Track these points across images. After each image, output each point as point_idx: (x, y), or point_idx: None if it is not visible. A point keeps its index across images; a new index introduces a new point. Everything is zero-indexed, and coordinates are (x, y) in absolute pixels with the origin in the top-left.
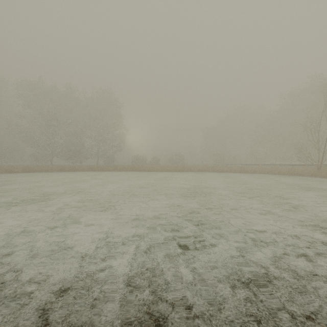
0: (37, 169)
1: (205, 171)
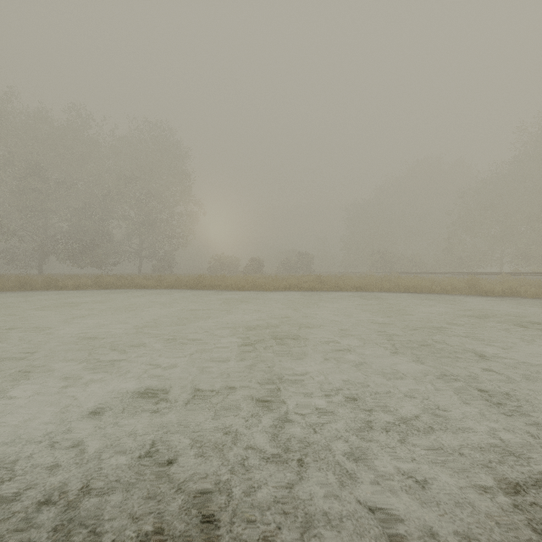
0: None
1: (376, 291)
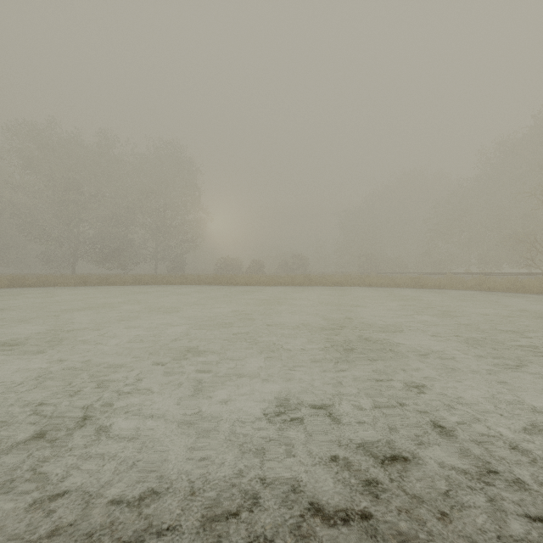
0: (37, 281)
1: (348, 286)
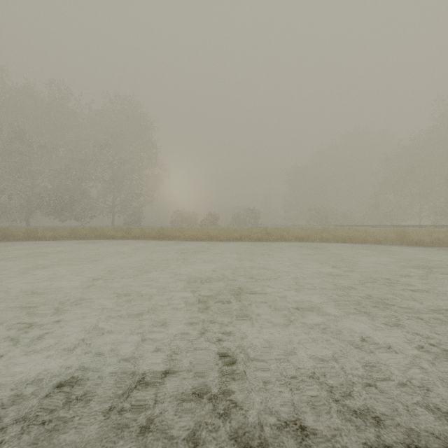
0: None
1: (316, 241)
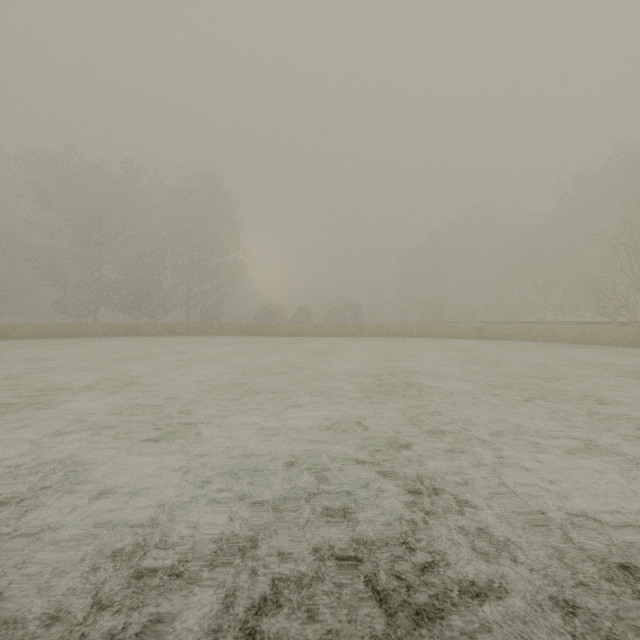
0: (61, 331)
1: (405, 337)
